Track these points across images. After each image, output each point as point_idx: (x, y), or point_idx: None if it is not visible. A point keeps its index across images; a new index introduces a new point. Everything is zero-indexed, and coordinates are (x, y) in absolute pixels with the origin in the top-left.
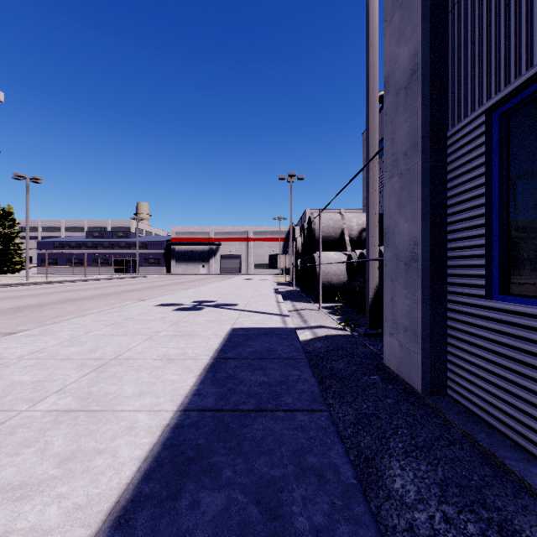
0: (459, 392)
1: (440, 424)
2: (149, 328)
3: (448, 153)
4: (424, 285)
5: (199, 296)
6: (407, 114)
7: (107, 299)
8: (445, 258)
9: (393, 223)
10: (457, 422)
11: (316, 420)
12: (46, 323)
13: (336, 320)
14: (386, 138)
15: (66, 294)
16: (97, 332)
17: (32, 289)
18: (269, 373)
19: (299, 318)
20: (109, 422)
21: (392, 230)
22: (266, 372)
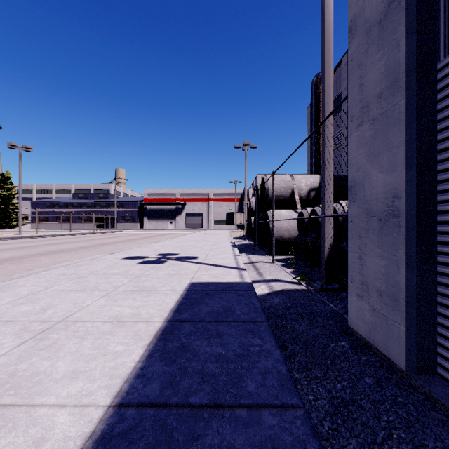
0: None
1: (443, 421)
2: (110, 283)
3: (439, 89)
4: (409, 244)
5: (164, 249)
6: (382, 50)
7: (83, 252)
8: (435, 212)
9: (363, 175)
10: None
11: (290, 427)
12: (12, 277)
13: (290, 273)
14: (352, 85)
15: (49, 247)
16: (57, 287)
17: (21, 243)
18: (227, 342)
19: (254, 271)
20: (15, 428)
21: (360, 183)
22: (223, 340)
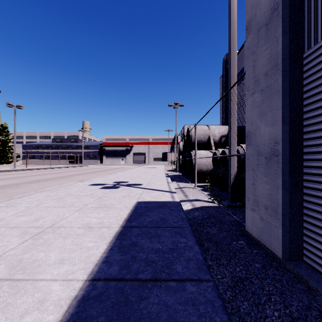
0: (316, 261)
1: (305, 290)
2: (81, 201)
3: (304, 71)
4: (285, 174)
5: (118, 178)
6: (268, 44)
7: (60, 180)
8: (302, 153)
9: (255, 128)
10: (321, 291)
11: (204, 292)
12: (13, 198)
13: (207, 195)
14: (248, 66)
15: (36, 177)
16: (45, 205)
17: (16, 174)
18: (163, 241)
19: (182, 193)
20: (26, 293)
21: (253, 133)
22: (160, 239)
